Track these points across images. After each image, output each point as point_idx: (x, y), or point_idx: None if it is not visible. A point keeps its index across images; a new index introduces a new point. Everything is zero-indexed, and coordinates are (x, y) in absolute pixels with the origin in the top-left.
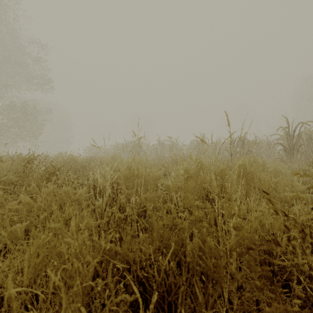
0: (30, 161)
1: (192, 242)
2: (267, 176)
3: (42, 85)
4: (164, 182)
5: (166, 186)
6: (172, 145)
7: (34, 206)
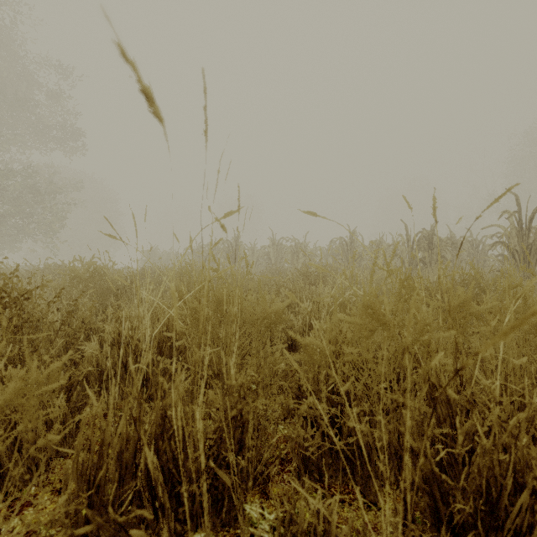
0: None
1: None
2: None
3: (65, 142)
4: (298, 339)
5: (303, 349)
6: (298, 248)
7: None
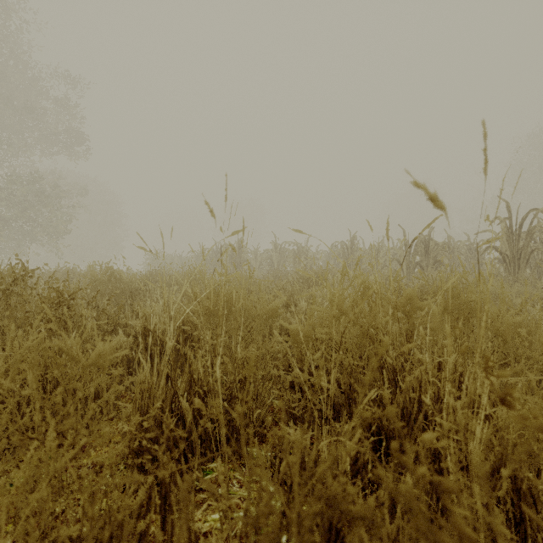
0: (15, 280)
1: (356, 477)
2: (509, 312)
3: (70, 146)
4: (286, 326)
5: (290, 333)
6: (300, 252)
7: None
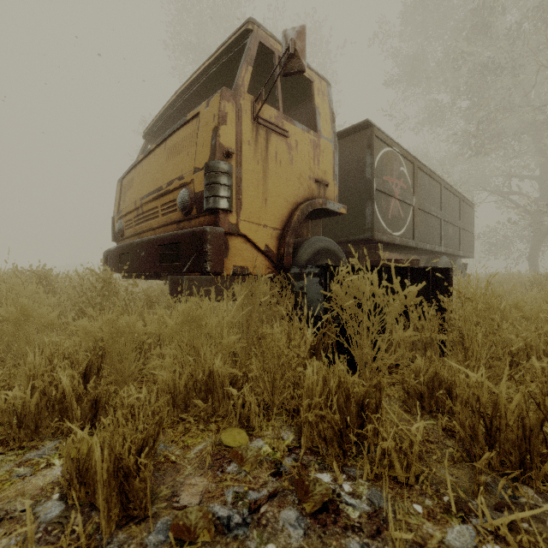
0: None
1: None
2: None
3: None
4: None
5: None
6: None
7: None
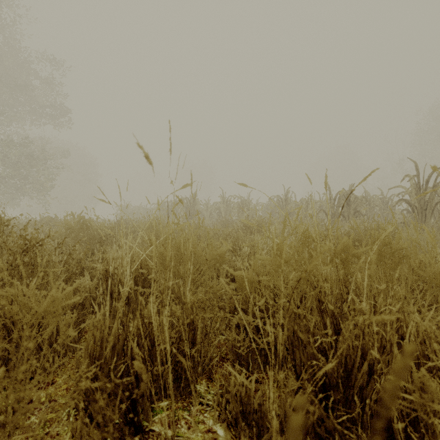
0: None
1: (305, 437)
2: None
3: (55, 118)
4: (232, 272)
5: (235, 279)
6: (243, 204)
7: None
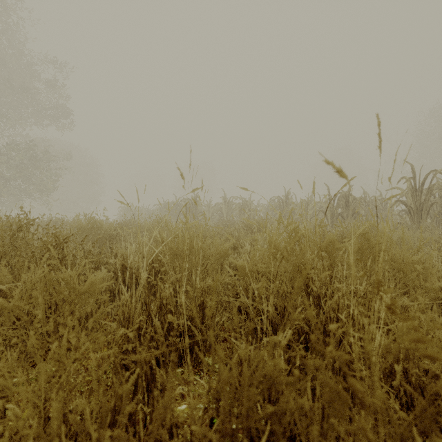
0: (21, 227)
1: (289, 375)
2: (408, 252)
3: (58, 119)
4: (234, 262)
5: (238, 268)
6: (244, 205)
7: (5, 308)
